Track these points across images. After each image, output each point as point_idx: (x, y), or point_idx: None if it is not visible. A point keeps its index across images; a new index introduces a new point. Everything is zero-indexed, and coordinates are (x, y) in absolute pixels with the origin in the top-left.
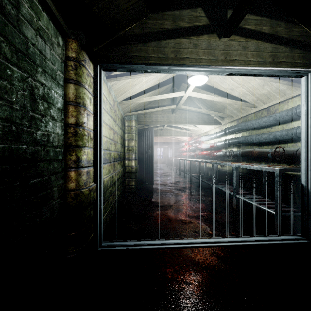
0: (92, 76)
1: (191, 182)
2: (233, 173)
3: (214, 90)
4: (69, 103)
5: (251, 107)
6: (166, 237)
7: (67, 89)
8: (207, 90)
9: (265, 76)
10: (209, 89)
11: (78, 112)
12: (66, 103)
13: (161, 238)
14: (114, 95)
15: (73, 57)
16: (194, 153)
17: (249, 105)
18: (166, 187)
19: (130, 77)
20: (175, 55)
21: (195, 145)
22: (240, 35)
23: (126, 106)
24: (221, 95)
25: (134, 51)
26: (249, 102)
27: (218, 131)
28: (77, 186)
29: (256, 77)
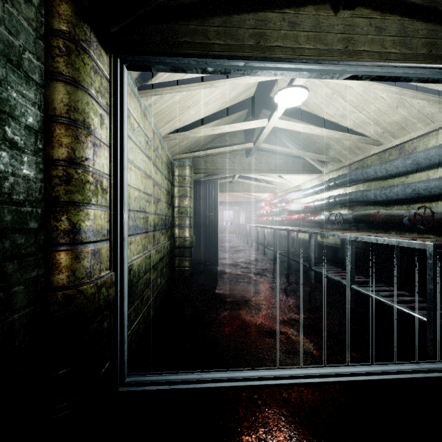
0: (106, 77)
1: (275, 262)
2: (347, 249)
3: (312, 119)
4: (53, 119)
5: (373, 144)
6: (241, 363)
7: (49, 92)
8: (302, 118)
9: (414, 81)
10: (305, 118)
11: (74, 137)
12: (48, 120)
13: (230, 366)
14: (155, 122)
15: (62, 31)
16: (278, 217)
17: (369, 141)
18: (237, 269)
19: (179, 88)
20: (256, 41)
21: (281, 206)
22: (372, 8)
23: (175, 144)
24: (324, 127)
25: (183, 33)
26: (369, 136)
27: (317, 184)
28: (70, 280)
29: (390, 90)
